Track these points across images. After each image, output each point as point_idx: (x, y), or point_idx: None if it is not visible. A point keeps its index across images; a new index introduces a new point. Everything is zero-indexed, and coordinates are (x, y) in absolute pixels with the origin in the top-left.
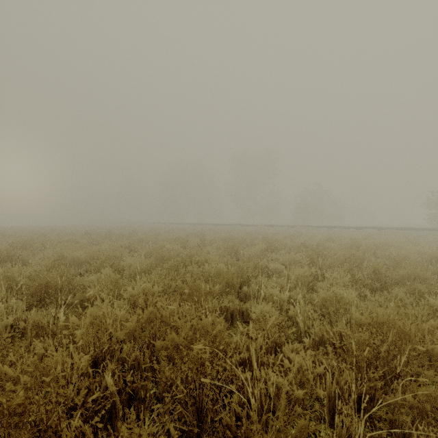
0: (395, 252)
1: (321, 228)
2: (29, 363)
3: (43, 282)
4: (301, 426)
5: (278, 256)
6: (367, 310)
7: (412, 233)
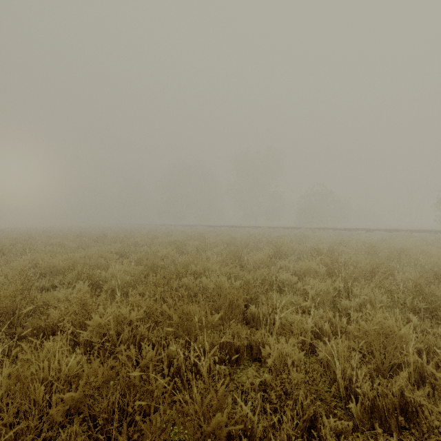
0: (424, 259)
1: (329, 230)
2: None
3: None
4: None
5: (288, 264)
6: None
7: (426, 235)
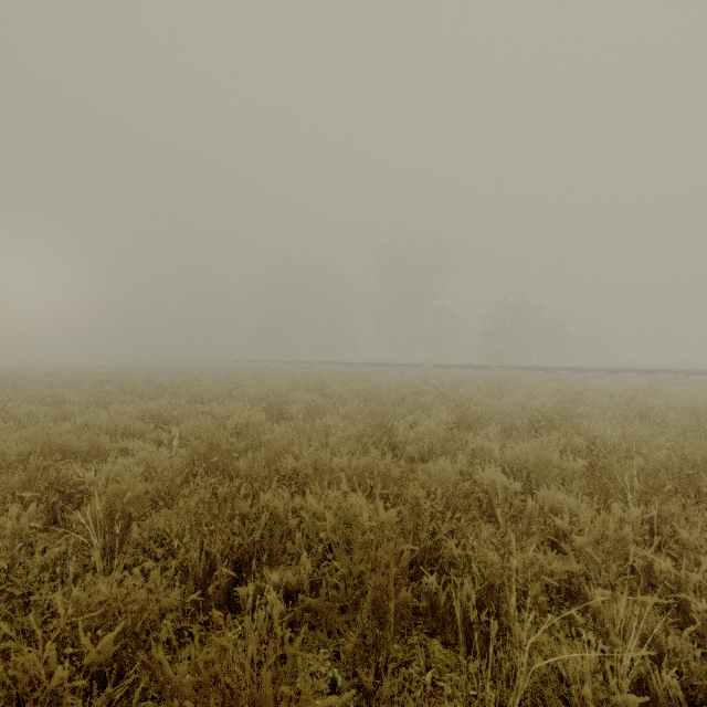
0: None
1: (539, 371)
2: None
3: None
4: None
5: (487, 444)
6: None
7: None
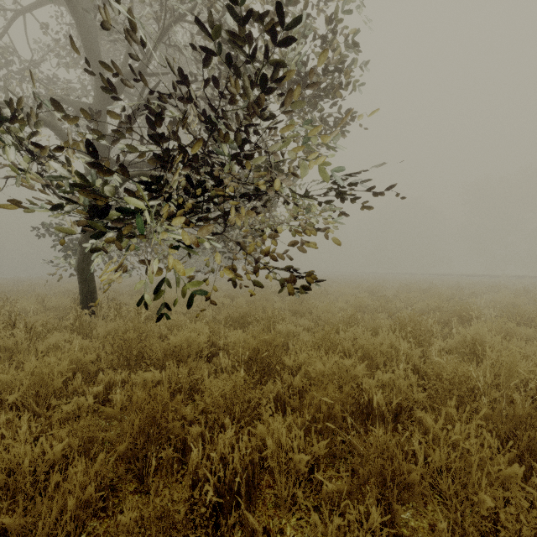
0: None
1: None
2: (402, 297)
3: (371, 291)
4: (464, 303)
5: (496, 295)
6: (505, 298)
7: None
